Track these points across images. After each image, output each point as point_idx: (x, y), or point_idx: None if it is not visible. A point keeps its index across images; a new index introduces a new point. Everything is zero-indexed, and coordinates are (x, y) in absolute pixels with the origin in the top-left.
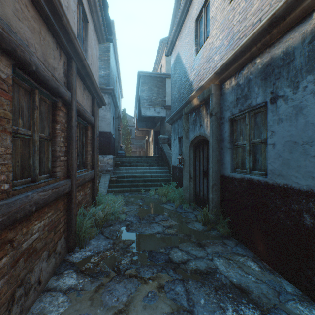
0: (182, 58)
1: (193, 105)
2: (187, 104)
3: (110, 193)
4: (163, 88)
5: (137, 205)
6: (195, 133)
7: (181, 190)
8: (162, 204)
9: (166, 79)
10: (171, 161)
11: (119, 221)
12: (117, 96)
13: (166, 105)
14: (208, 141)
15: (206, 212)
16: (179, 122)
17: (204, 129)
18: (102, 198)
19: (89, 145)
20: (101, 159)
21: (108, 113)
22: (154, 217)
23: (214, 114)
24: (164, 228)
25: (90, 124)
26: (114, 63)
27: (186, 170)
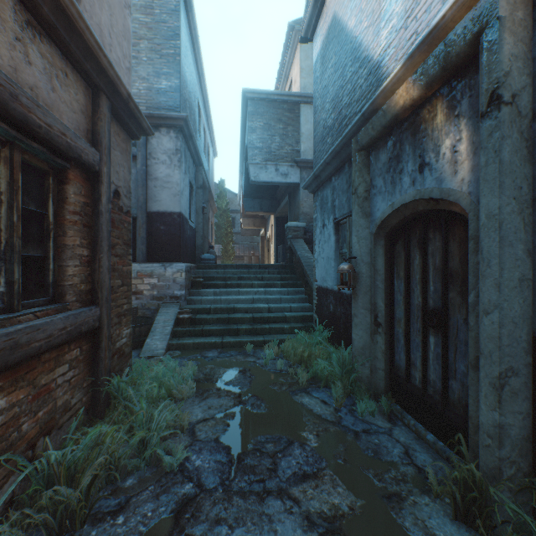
0: (345, 19)
1: (392, 110)
2: (366, 123)
3: (176, 349)
4: (295, 125)
5: (228, 397)
6: (395, 195)
7: (346, 355)
8: (296, 393)
9: (300, 106)
10: (314, 276)
11: (162, 472)
12: (204, 149)
13: (300, 159)
14: (452, 216)
15: (478, 481)
16: (338, 181)
17: (440, 175)
18: (124, 384)
19: (72, 231)
20: (159, 272)
21: (176, 172)
22: (274, 456)
23: (508, 98)
24: (313, 531)
25: (80, 165)
26: (195, 76)
27: (362, 302)
